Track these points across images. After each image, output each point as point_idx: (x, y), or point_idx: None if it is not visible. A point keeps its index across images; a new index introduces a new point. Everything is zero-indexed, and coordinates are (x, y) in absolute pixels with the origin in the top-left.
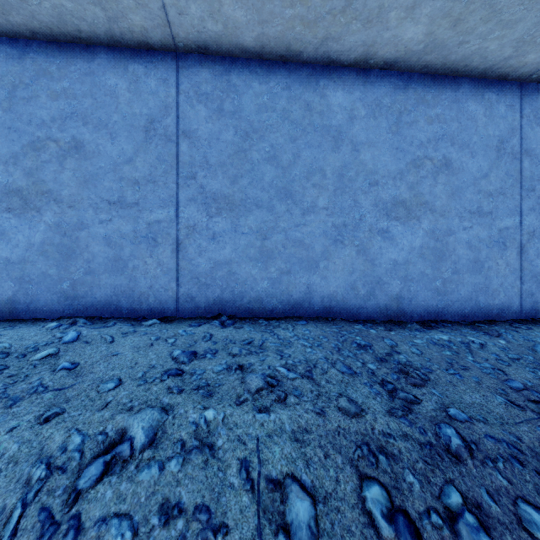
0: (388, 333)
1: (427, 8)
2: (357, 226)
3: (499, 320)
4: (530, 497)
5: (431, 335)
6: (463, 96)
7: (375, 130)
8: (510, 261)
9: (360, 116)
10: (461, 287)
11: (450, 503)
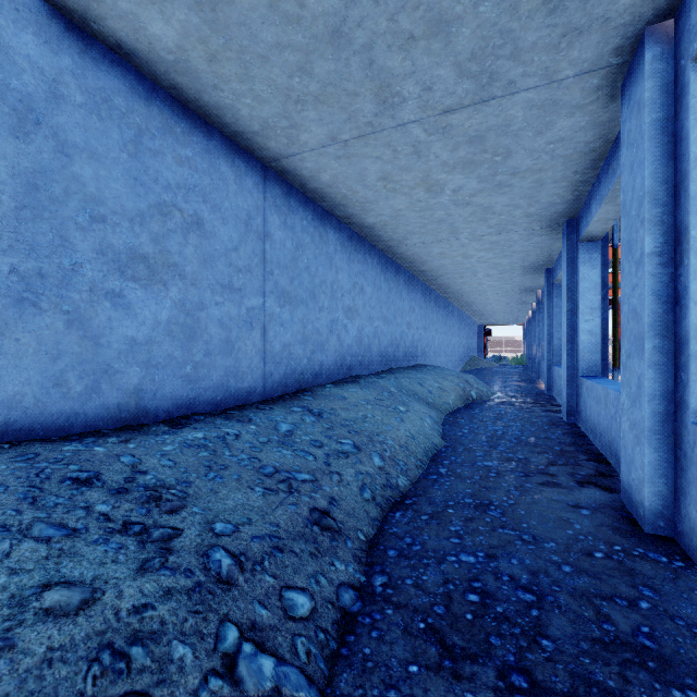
0: (126, 447)
1: (181, 13)
2: (67, 280)
3: (247, 404)
4: (290, 581)
5: (184, 436)
6: (216, 150)
7: (102, 137)
8: (256, 342)
9: (74, 102)
10: (213, 371)
11: (228, 645)
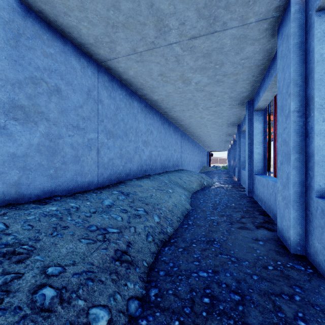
0: (1, 218)
1: None
2: None
3: (88, 190)
4: (96, 301)
5: (44, 209)
6: (69, 52)
7: None
8: (93, 157)
9: None
10: (67, 172)
11: None
